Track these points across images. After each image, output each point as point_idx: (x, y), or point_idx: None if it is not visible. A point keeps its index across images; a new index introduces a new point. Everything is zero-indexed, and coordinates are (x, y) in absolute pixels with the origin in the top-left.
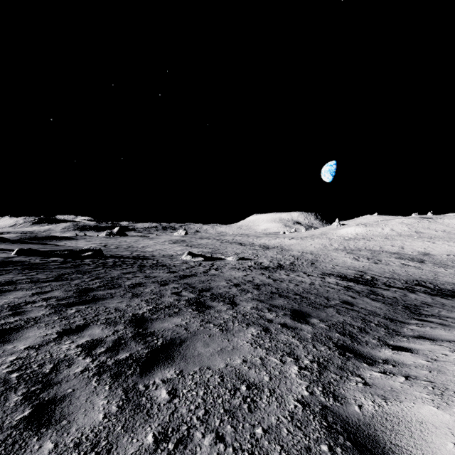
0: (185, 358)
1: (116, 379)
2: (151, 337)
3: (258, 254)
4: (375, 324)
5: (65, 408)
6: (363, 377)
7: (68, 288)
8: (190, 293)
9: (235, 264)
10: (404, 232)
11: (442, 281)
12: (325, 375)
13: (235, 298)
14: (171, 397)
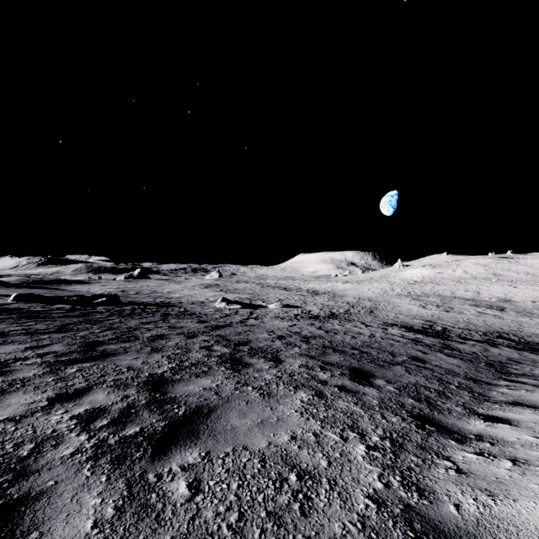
0: (214, 434)
1: (117, 465)
2: (170, 404)
3: (306, 301)
4: (455, 386)
5: (40, 511)
6: (454, 460)
7: (72, 341)
8: (223, 347)
9: (279, 313)
10: (479, 275)
11: (528, 332)
12: (403, 458)
13: (279, 354)
14: (192, 493)
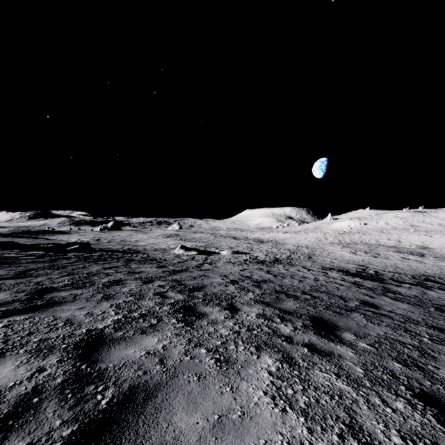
0: None
1: None
2: (94, 384)
3: (253, 248)
4: (428, 339)
5: None
6: None
7: (23, 287)
8: (177, 293)
9: (230, 258)
10: (399, 226)
11: None
12: None
13: (234, 301)
14: None
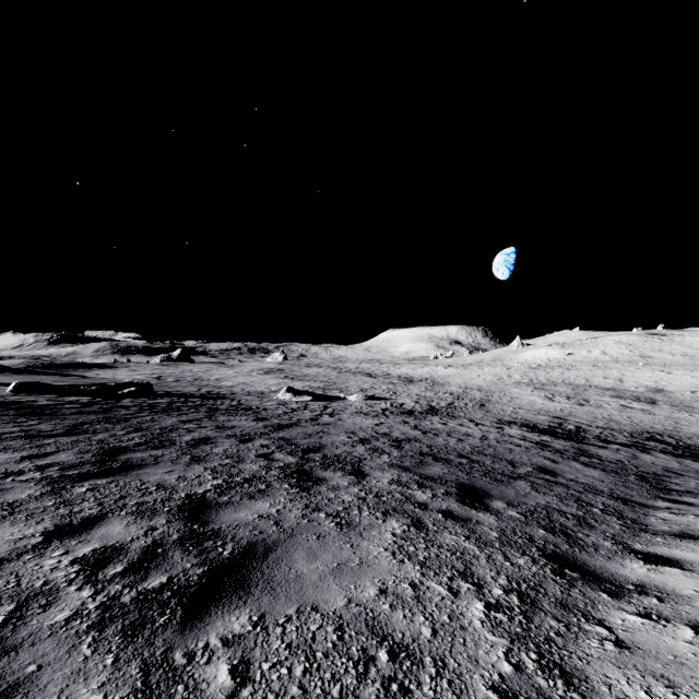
0: (272, 586)
1: (131, 637)
2: (212, 540)
3: (397, 391)
4: (599, 510)
5: None
6: (610, 625)
7: (85, 447)
8: (287, 455)
9: (361, 407)
10: (622, 357)
11: (688, 433)
12: (538, 623)
13: (362, 465)
14: (237, 684)
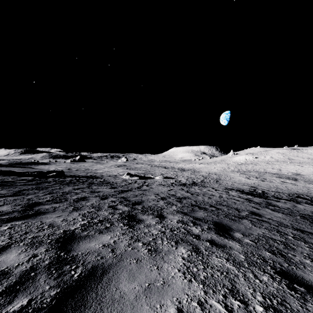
0: (101, 307)
1: None
2: (69, 265)
3: (177, 175)
4: (292, 237)
5: None
6: None
7: (19, 202)
8: (124, 206)
9: (161, 182)
10: (280, 159)
11: None
12: None
13: (163, 211)
14: None
